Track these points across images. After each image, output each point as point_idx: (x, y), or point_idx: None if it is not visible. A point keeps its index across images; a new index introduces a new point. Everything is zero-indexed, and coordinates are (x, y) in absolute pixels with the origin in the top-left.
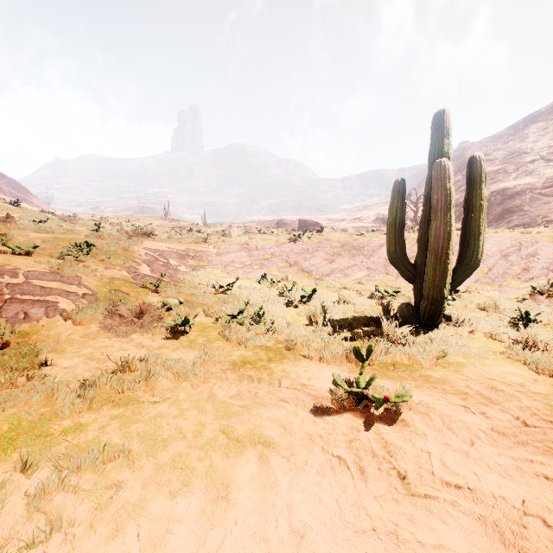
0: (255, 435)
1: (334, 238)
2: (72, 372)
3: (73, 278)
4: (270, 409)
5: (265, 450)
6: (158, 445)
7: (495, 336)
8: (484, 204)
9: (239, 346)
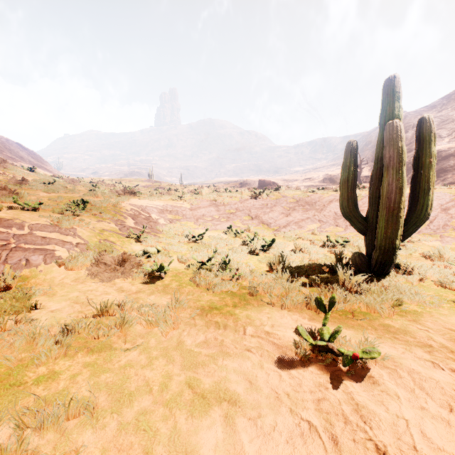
0: (220, 391)
1: (290, 195)
2: (57, 316)
3: (70, 230)
4: (235, 359)
5: (231, 410)
6: (124, 399)
7: (445, 284)
8: (433, 161)
9: (207, 291)
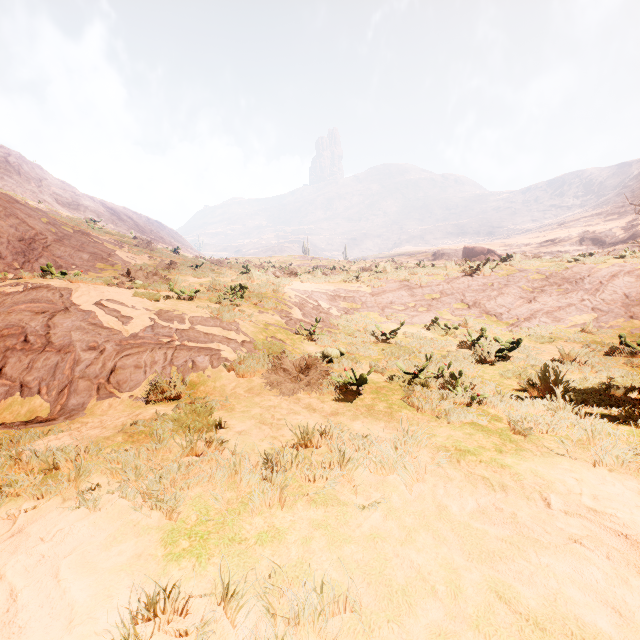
0: (566, 620)
1: (531, 267)
2: (247, 441)
3: (232, 324)
4: (560, 557)
5: None
6: (397, 599)
7: None
8: None
9: (438, 420)
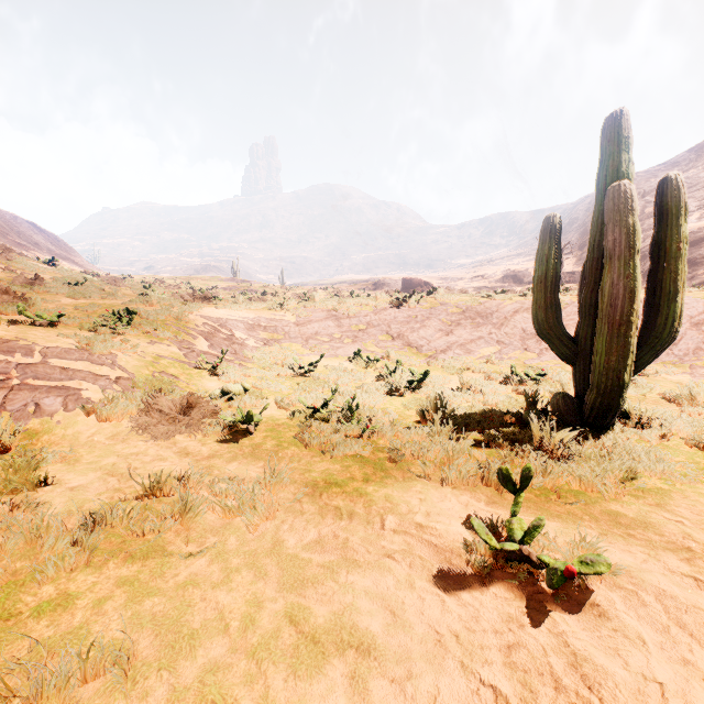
0: (343, 629)
1: (452, 301)
2: (78, 497)
3: (106, 357)
4: (367, 572)
5: (361, 664)
6: (181, 645)
7: (703, 444)
8: (683, 247)
9: (323, 454)
